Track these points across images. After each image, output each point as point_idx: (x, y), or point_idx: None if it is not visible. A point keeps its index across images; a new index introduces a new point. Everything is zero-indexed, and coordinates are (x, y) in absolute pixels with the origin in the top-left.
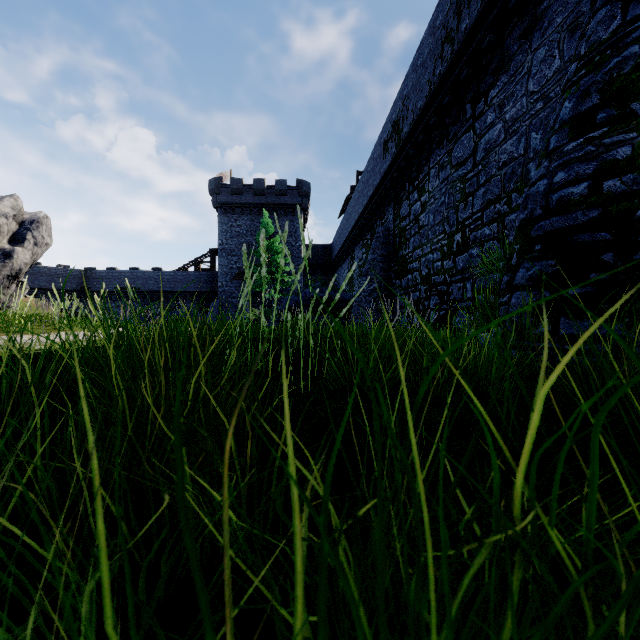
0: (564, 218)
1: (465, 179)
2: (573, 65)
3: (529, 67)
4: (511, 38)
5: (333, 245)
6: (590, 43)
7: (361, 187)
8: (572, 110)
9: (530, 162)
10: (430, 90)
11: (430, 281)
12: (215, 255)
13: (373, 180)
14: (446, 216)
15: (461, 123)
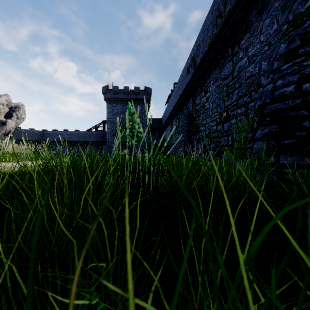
0: (282, 103)
1: (228, 85)
2: (285, 26)
3: (261, 29)
4: (251, 14)
5: (162, 118)
6: (294, 14)
7: (176, 90)
8: (285, 48)
9: (261, 76)
10: (210, 41)
11: (210, 136)
12: (105, 123)
13: (182, 86)
14: (218, 104)
15: (226, 58)
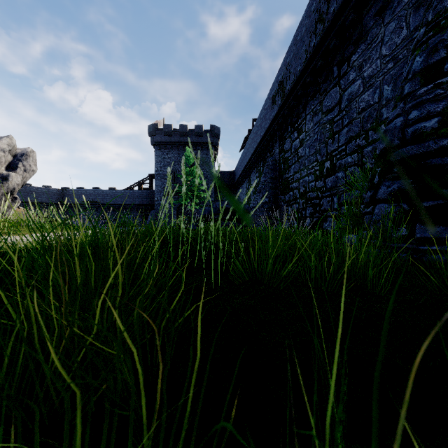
0: (418, 146)
1: (333, 122)
2: (422, 29)
3: (382, 37)
4: (368, 16)
5: (236, 171)
6: (436, 11)
7: (256, 129)
8: (423, 63)
9: (383, 107)
10: (307, 57)
11: (306, 196)
12: (153, 178)
13: (264, 124)
14: (318, 149)
15: (330, 81)
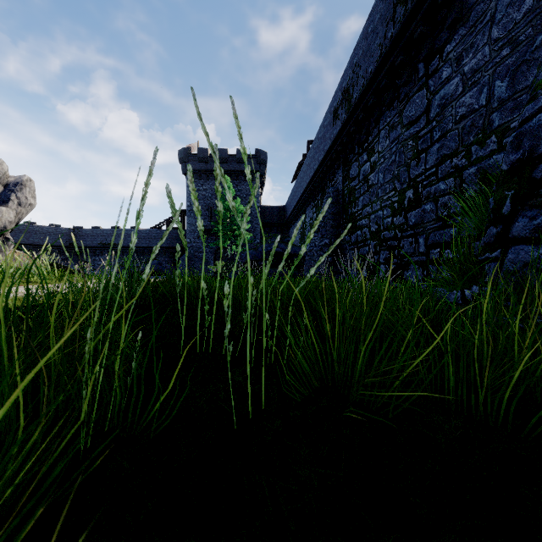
0: None
1: (417, 137)
2: None
3: (493, 14)
4: None
5: (287, 206)
6: None
7: (312, 153)
8: None
9: (494, 112)
10: (381, 53)
11: (380, 236)
12: (184, 215)
13: (324, 146)
14: (397, 174)
15: (413, 83)
